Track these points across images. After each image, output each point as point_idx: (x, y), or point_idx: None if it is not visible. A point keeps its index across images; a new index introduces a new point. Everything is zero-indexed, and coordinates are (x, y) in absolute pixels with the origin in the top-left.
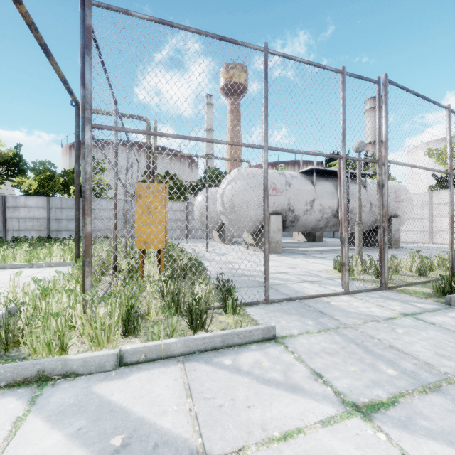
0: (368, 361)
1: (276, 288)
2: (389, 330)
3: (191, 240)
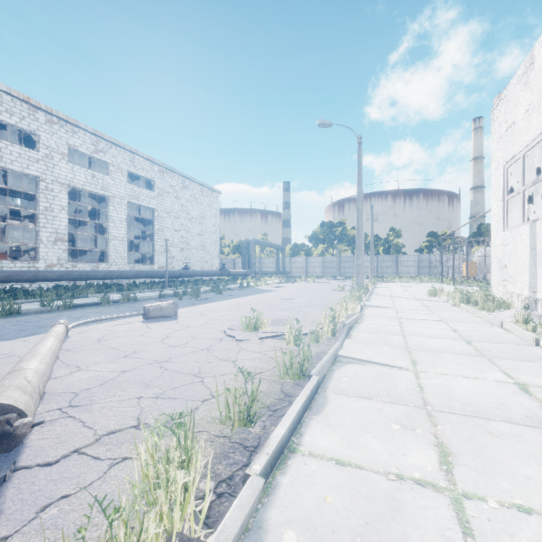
0: None
1: None
2: None
3: None
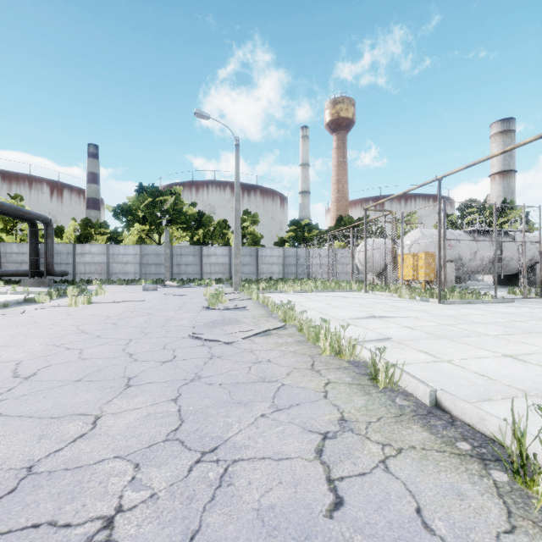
0: None
1: None
2: None
3: None
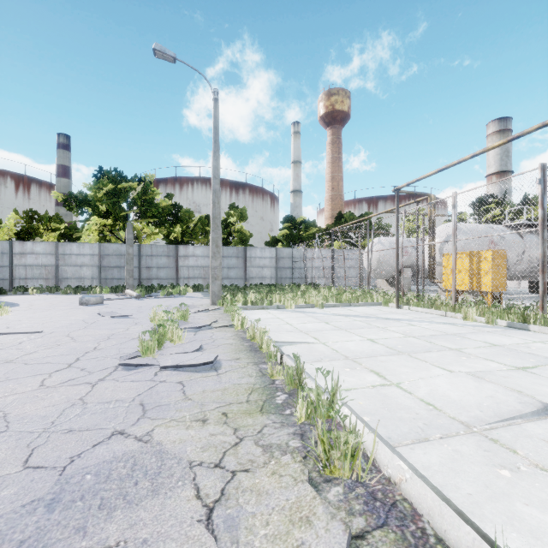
0: None
1: None
2: None
3: None
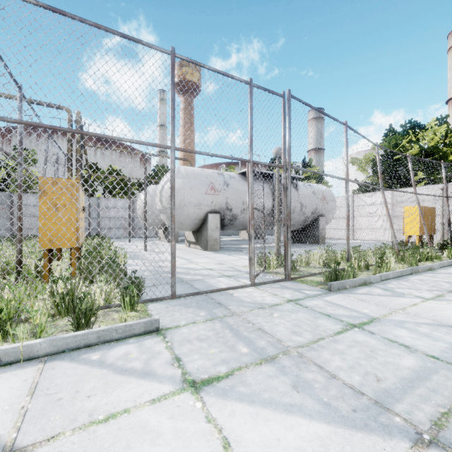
0: (231, 343)
1: (192, 284)
2: (267, 315)
3: (136, 239)
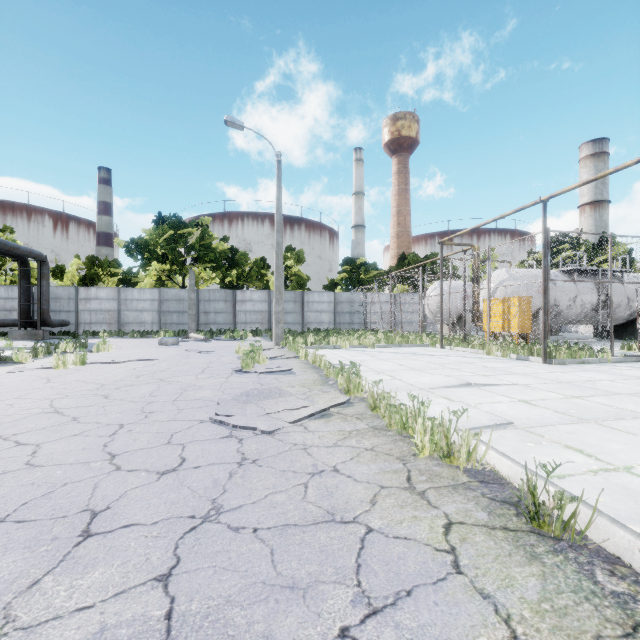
0: None
1: None
2: None
3: None
